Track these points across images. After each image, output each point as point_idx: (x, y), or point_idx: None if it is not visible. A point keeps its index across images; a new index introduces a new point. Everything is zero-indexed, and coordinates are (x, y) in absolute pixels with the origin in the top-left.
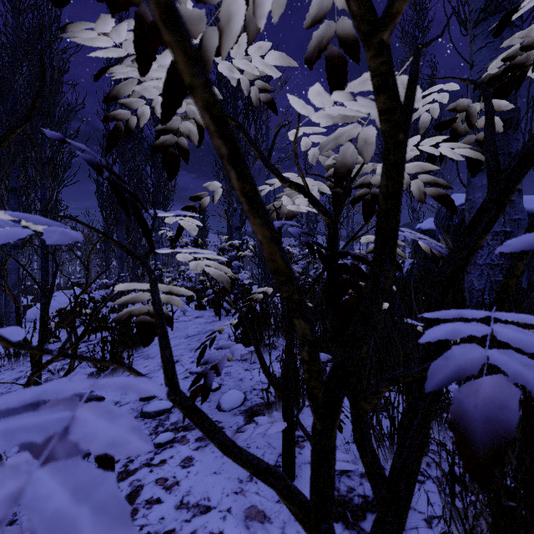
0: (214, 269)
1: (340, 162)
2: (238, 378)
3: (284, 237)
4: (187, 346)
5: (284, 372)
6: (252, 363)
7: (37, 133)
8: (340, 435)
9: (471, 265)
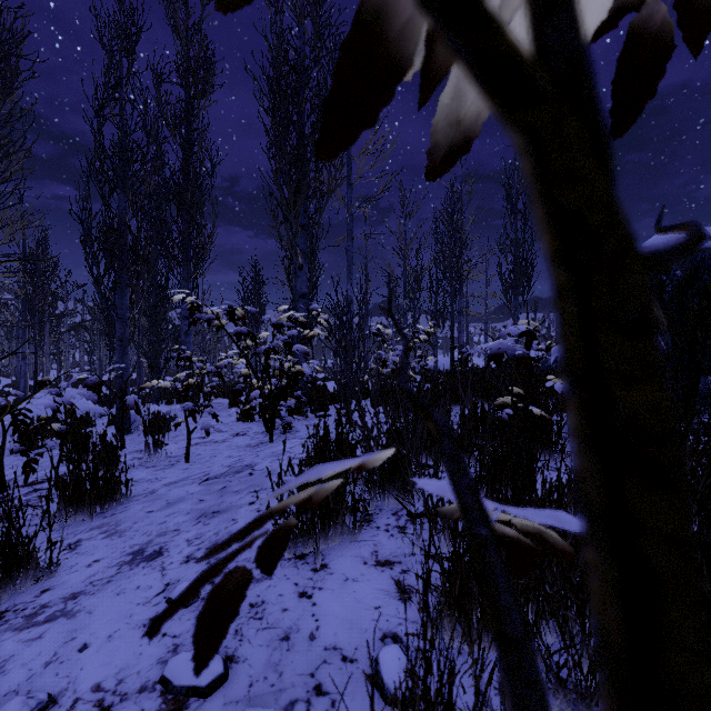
0: None
1: None
2: (279, 629)
3: (371, 314)
4: (196, 505)
5: None
6: (318, 568)
7: None
8: None
9: None
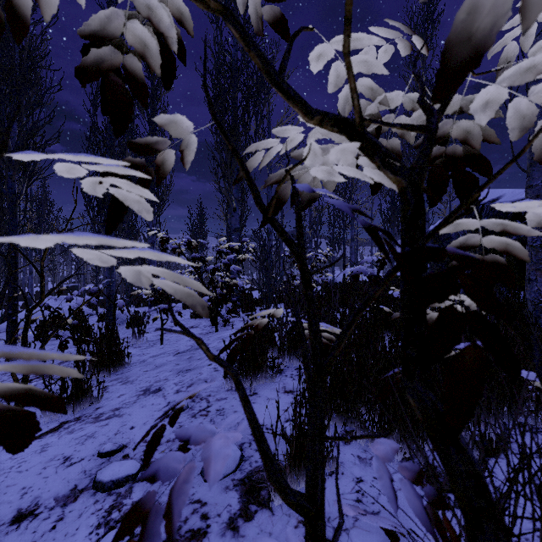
0: (173, 283)
1: (460, 25)
2: None
3: None
4: (174, 367)
5: (309, 469)
6: (252, 394)
7: (2, 116)
8: (390, 541)
9: (538, 271)
